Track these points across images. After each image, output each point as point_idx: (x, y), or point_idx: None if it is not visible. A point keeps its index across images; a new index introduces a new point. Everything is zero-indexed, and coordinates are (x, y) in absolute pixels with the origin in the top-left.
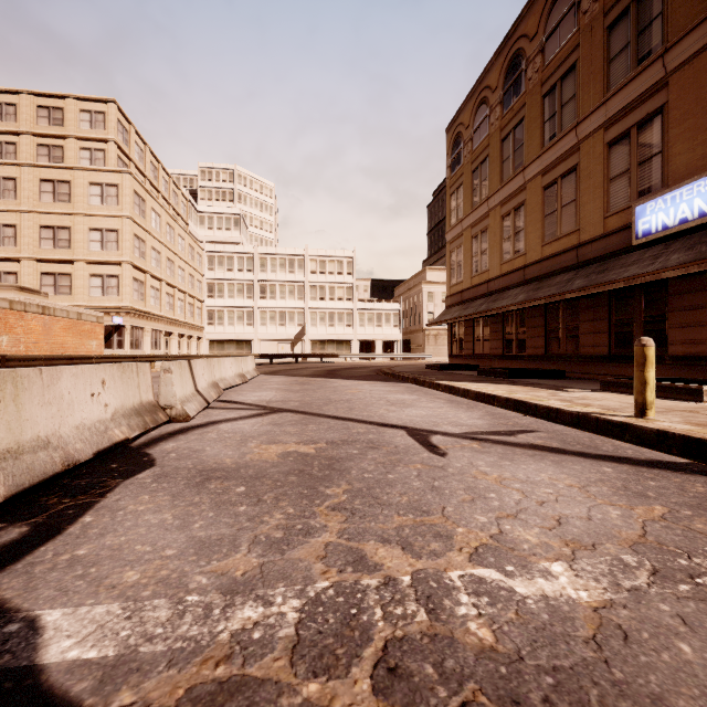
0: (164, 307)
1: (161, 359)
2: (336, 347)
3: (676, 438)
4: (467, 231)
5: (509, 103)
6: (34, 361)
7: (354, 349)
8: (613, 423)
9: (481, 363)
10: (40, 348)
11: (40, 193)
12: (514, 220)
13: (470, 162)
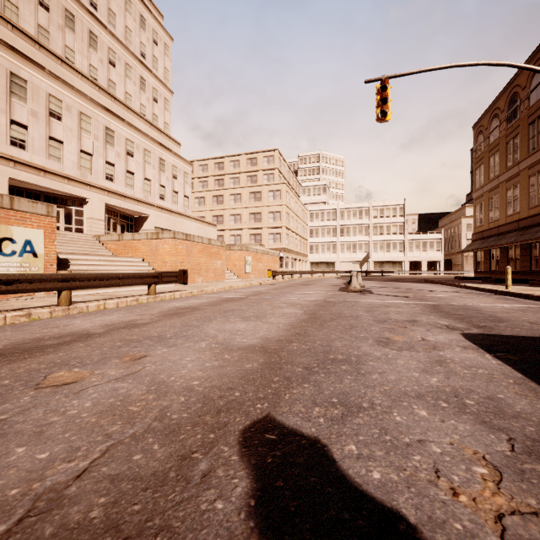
0: (294, 246)
1: (304, 273)
2: (391, 266)
3: (503, 292)
4: (486, 194)
5: (510, 122)
6: (279, 273)
7: (404, 267)
8: (495, 290)
9: (494, 276)
10: (266, 268)
11: (249, 199)
12: (513, 192)
13: (487, 151)
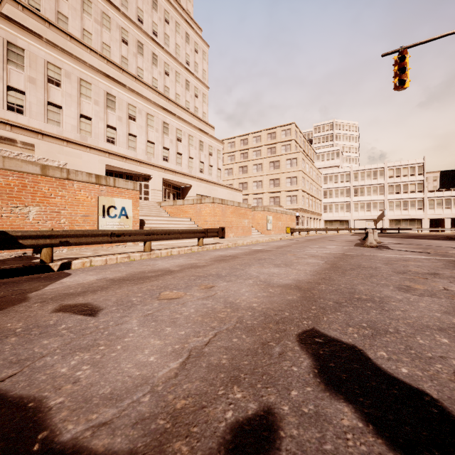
0: (309, 206)
1: (319, 230)
2: (408, 223)
3: None
4: None
5: None
6: (296, 230)
7: (424, 225)
8: None
9: None
10: (285, 226)
11: (269, 167)
12: None
13: None
